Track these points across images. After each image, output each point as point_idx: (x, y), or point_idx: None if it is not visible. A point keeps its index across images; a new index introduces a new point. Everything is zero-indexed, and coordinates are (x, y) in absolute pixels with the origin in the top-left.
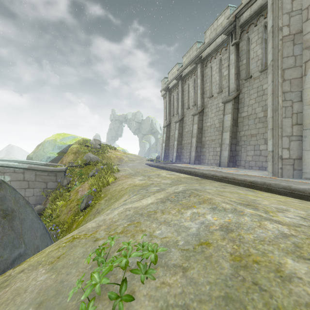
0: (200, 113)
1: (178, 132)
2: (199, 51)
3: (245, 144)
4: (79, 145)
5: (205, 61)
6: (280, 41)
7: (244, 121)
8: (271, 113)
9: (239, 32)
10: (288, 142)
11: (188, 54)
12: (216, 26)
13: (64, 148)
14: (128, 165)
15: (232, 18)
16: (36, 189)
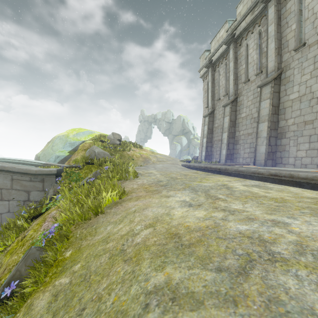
0: (275, 79)
1: (228, 120)
2: None
3: None
4: (93, 140)
5: None
6: None
7: None
8: None
9: None
10: None
11: None
12: None
13: (77, 145)
14: (156, 167)
15: None
16: (13, 201)
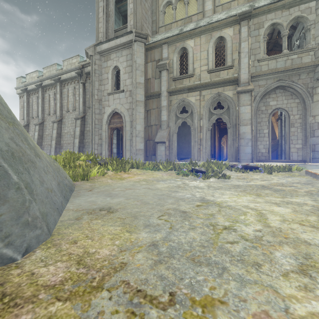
0: (59, 121)
1: (38, 134)
2: (58, 72)
3: (88, 147)
4: None
5: (64, 83)
6: (94, 101)
7: (88, 133)
8: (91, 132)
9: (85, 77)
10: (97, 146)
11: (49, 69)
12: (71, 63)
13: None
14: None
15: (81, 65)
16: None
